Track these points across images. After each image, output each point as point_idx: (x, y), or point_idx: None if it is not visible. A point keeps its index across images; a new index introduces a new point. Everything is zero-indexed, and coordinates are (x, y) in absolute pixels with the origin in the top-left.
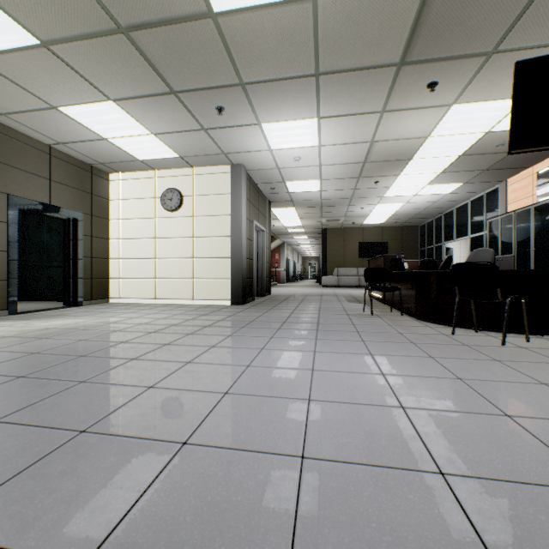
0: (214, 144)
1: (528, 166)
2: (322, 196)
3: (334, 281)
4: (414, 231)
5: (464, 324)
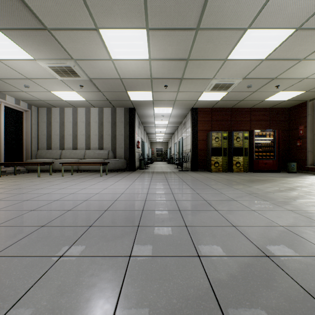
0: None
1: None
2: None
3: None
4: None
5: None
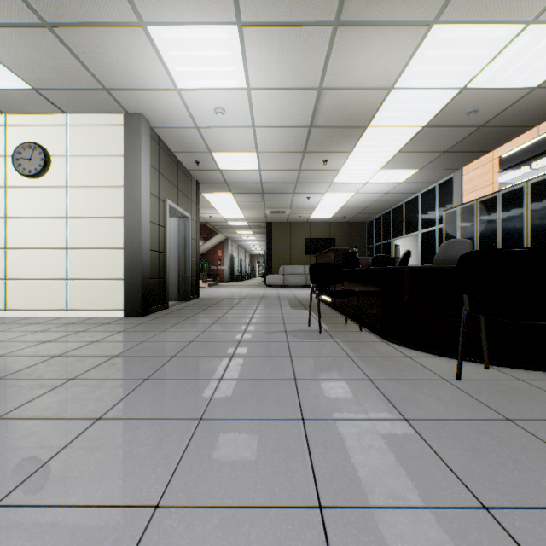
0: (80, 65)
1: (489, 150)
2: (263, 179)
3: (280, 280)
4: (362, 227)
5: (464, 353)
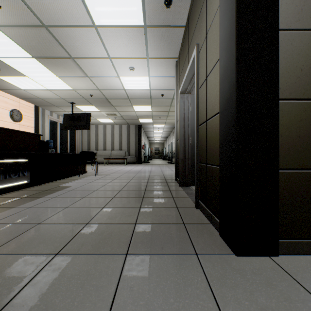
0: None
1: None
2: None
3: None
4: None
5: None
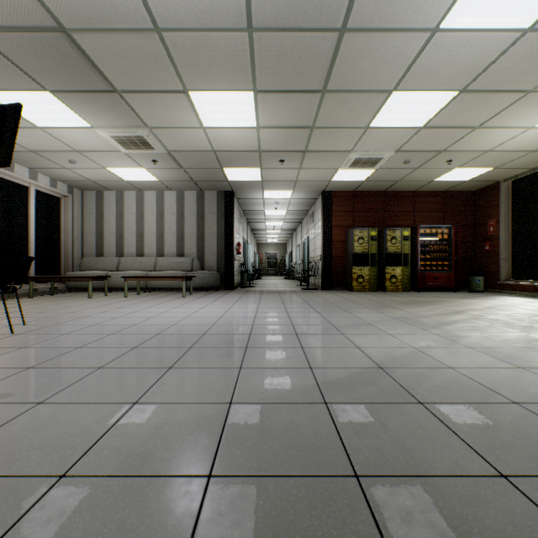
0: None
1: None
2: None
3: None
4: None
5: None
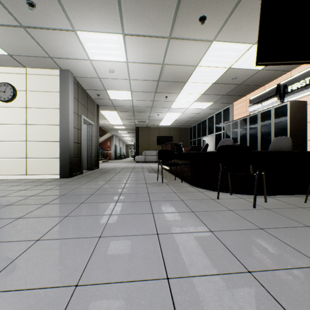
0: (38, 46)
1: (245, 95)
2: (134, 104)
3: (143, 159)
4: (186, 130)
5: (223, 189)
